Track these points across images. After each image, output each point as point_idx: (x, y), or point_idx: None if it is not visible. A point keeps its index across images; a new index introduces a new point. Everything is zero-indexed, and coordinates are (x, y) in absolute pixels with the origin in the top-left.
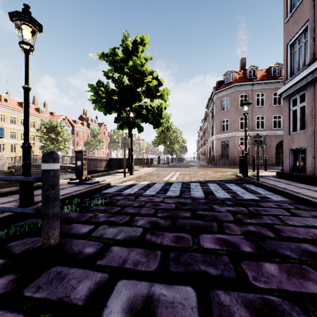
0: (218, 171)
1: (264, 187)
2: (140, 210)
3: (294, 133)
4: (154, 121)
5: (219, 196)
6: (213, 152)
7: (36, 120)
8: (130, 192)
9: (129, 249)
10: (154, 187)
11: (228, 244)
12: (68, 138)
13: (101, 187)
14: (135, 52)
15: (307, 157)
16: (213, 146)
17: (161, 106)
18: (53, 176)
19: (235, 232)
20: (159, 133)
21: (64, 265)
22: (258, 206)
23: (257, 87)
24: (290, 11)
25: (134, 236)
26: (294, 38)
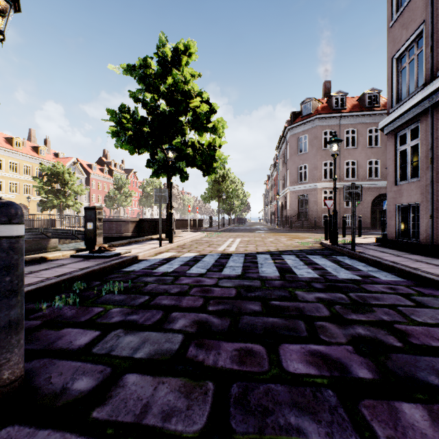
0: (295, 237)
1: (363, 261)
2: (180, 300)
3: (402, 184)
4: (204, 165)
5: (302, 275)
6: (287, 210)
7: (34, 163)
8: (167, 270)
9: (157, 381)
10: (203, 261)
11: (329, 364)
12: (80, 190)
13: (122, 262)
14: (176, 64)
15: (422, 216)
16: (287, 202)
17: (214, 143)
18: (7, 248)
19: (337, 338)
20: (212, 184)
21: (24, 424)
22: (362, 290)
23: (347, 122)
24: (396, 10)
25: (168, 351)
26: (403, 49)
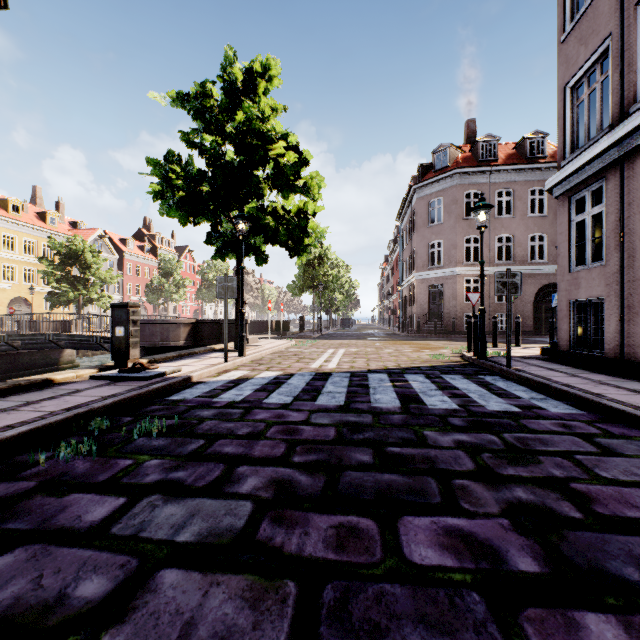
0: (424, 347)
1: (524, 383)
2: (252, 446)
3: (579, 270)
4: (292, 242)
5: (434, 406)
6: (412, 307)
7: (39, 237)
8: (234, 399)
9: (208, 580)
10: (289, 385)
11: (474, 548)
12: (108, 277)
13: (168, 387)
14: (250, 93)
15: (608, 318)
16: (412, 295)
17: (305, 209)
18: None
19: (485, 506)
20: (303, 268)
21: None
22: (522, 429)
23: (499, 179)
24: (570, 17)
25: (229, 530)
26: (580, 74)
